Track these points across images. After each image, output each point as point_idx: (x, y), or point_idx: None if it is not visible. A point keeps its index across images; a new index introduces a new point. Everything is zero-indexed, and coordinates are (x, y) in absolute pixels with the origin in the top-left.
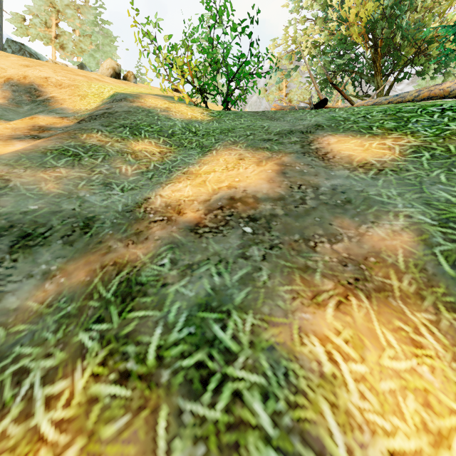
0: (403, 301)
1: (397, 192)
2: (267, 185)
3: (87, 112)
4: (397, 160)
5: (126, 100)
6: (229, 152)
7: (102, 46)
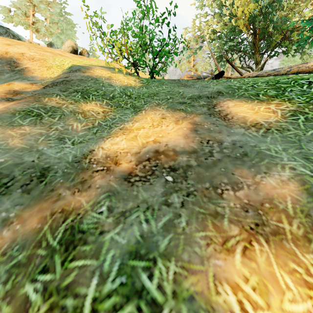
0: (294, 243)
1: (282, 148)
2: (183, 140)
3: (51, 80)
4: (280, 121)
5: (80, 71)
6: (154, 112)
7: (65, 30)
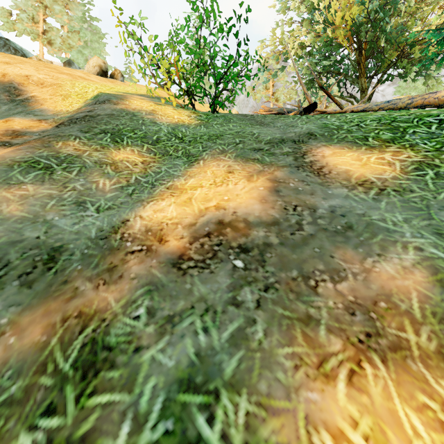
0: (424, 364)
1: (403, 218)
2: (259, 206)
3: (67, 115)
4: (399, 178)
5: (109, 102)
6: (217, 163)
7: (90, 43)
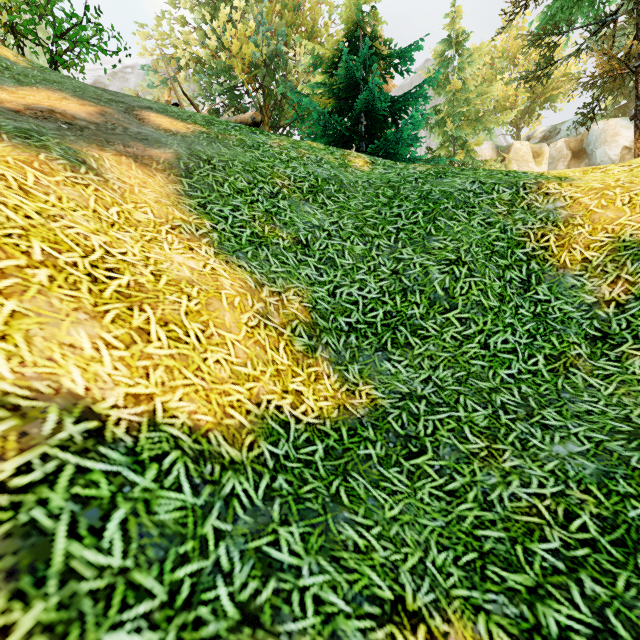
0: (155, 170)
1: (177, 143)
2: (86, 115)
3: None
4: (188, 133)
5: None
6: (52, 93)
7: None
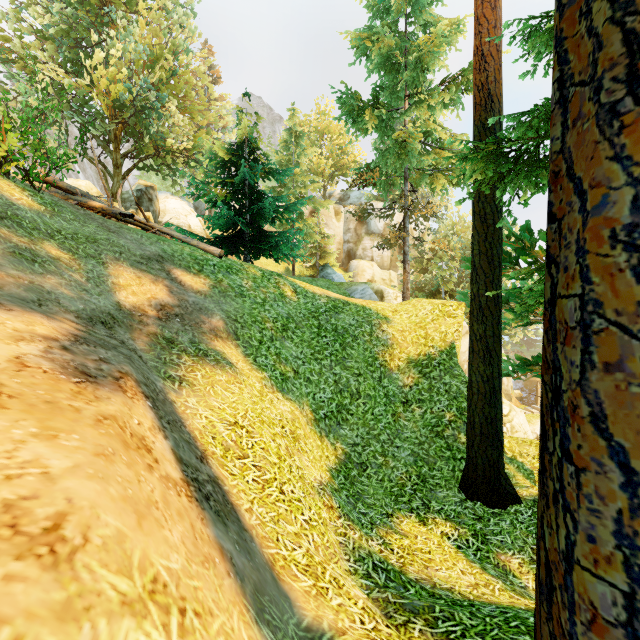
0: (226, 340)
1: (214, 306)
2: (170, 299)
3: None
4: (209, 291)
5: None
6: (124, 269)
7: None
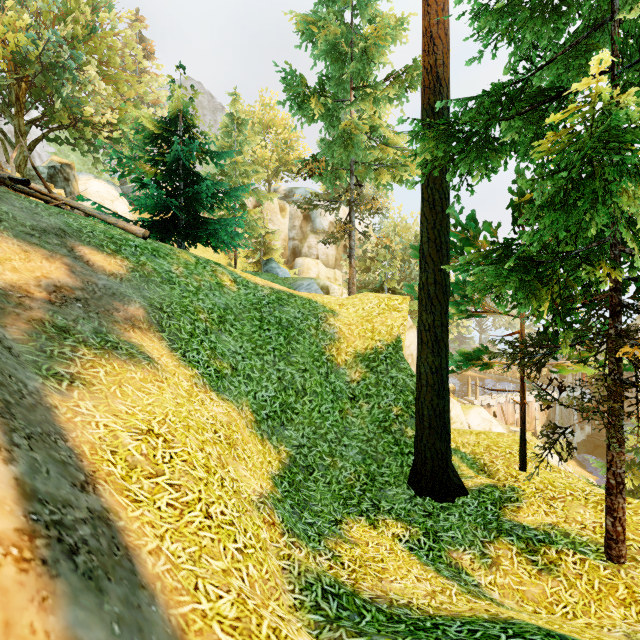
0: (146, 331)
1: (133, 292)
2: (70, 279)
3: None
4: (127, 275)
5: None
6: (3, 240)
7: None
